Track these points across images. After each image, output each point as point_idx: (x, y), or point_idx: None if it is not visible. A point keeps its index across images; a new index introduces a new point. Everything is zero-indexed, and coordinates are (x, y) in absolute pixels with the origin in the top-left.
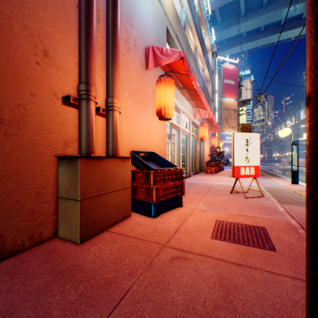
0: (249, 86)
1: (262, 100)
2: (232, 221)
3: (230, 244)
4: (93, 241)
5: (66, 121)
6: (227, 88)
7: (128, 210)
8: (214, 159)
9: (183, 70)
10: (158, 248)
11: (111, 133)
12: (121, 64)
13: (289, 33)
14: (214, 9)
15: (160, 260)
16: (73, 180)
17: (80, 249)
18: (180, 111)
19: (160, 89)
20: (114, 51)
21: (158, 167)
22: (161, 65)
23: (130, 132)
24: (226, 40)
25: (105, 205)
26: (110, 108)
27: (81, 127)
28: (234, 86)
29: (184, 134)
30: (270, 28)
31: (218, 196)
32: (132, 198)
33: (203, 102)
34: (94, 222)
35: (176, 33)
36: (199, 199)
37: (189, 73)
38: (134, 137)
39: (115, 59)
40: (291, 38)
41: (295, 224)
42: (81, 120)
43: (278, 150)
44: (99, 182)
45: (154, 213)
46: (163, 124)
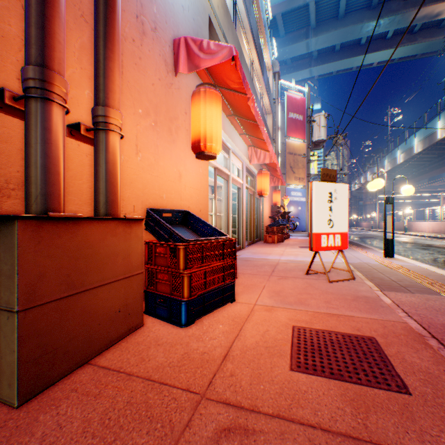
0: (323, 122)
1: (340, 141)
2: (320, 328)
3: (327, 383)
4: (52, 396)
5: (1, 144)
6: (293, 124)
7: (138, 315)
8: (277, 222)
9: (234, 82)
10: (189, 406)
11: (102, 174)
12: (130, 56)
13: (371, 56)
14: (276, 15)
15: (193, 441)
16: (5, 267)
17: (14, 424)
18: (230, 150)
19: (198, 107)
20: (108, 20)
21: (195, 236)
22: (199, 69)
23: (146, 176)
24: (291, 60)
25: (87, 313)
26: (100, 125)
27: (29, 157)
28: (302, 122)
29: (234, 187)
30: (348, 47)
31: (289, 280)
32: (147, 291)
33: (264, 138)
34: (57, 352)
35: (224, 31)
36: (261, 286)
37: (245, 87)
38: (154, 186)
39: (110, 34)
40: (374, 63)
41: (419, 329)
42: (30, 142)
43: (356, 211)
44: (70, 268)
45: (186, 318)
46: (203, 167)
